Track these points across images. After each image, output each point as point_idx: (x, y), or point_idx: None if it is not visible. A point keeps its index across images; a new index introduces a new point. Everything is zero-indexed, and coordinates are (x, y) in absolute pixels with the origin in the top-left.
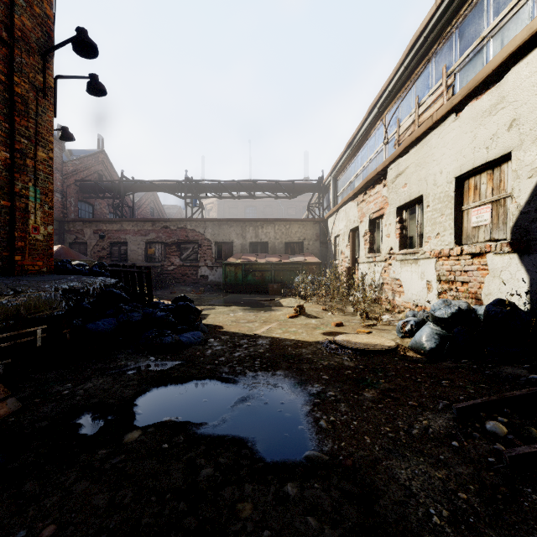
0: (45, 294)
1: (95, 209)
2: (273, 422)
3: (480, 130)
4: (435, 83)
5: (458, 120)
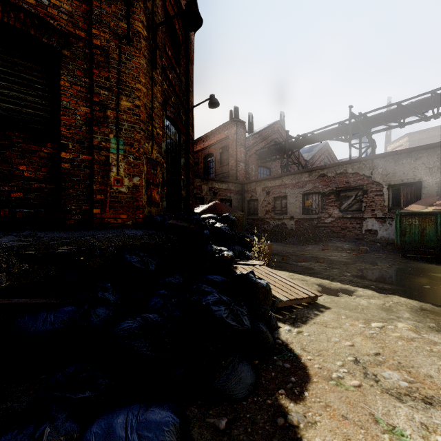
0: None
1: (271, 171)
2: None
3: None
4: None
5: None
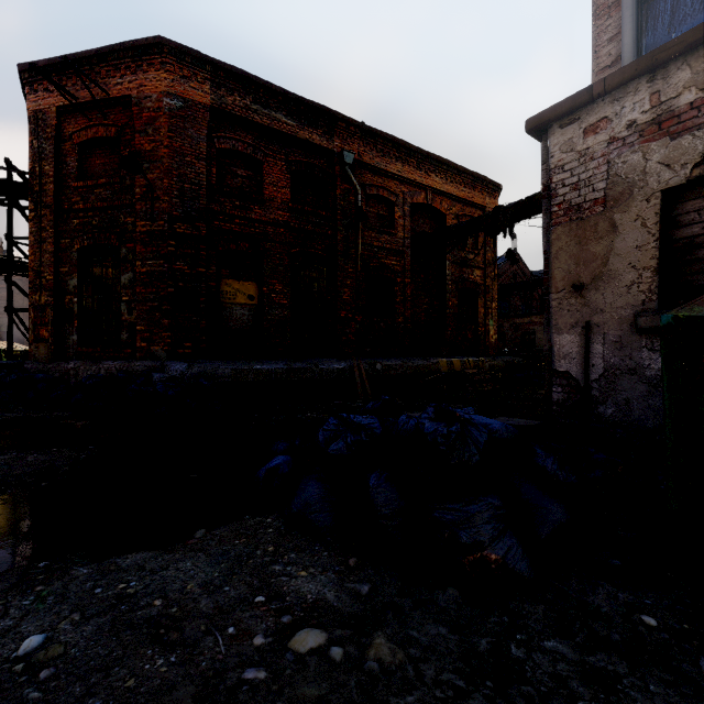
0: (500, 362)
1: (510, 304)
2: None
3: None
4: None
5: None
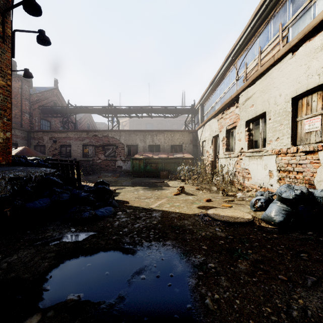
0: None
1: (51, 124)
2: (163, 299)
3: (313, 62)
4: (273, 36)
5: (294, 57)
